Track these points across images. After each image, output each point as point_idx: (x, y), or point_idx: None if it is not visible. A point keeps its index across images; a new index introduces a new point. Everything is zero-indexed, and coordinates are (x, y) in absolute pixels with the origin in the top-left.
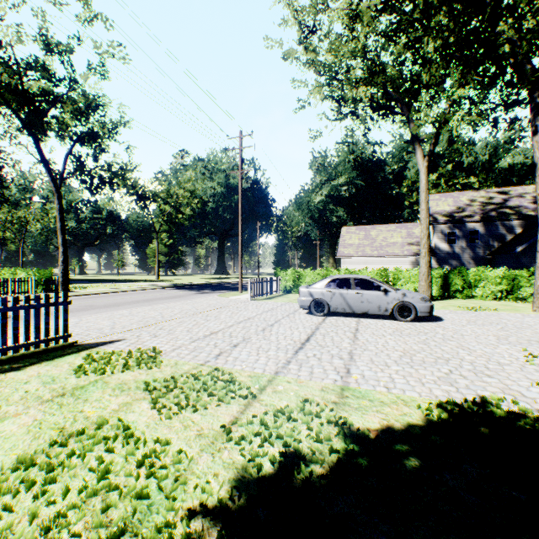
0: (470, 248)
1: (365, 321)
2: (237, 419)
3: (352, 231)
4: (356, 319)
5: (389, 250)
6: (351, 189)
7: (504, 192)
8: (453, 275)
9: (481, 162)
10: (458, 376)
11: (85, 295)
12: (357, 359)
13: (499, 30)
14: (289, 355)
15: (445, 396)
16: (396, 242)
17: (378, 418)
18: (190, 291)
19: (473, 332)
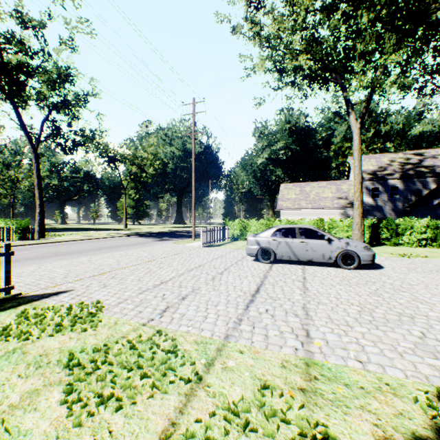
0: (391, 201)
1: (310, 268)
2: (173, 431)
3: (289, 187)
4: (301, 266)
5: (321, 203)
6: (287, 153)
7: (420, 154)
8: (382, 225)
9: (396, 130)
10: (437, 343)
11: (57, 242)
12: (314, 316)
13: (430, 0)
14: (239, 311)
15: (438, 377)
16: (327, 197)
17: (368, 424)
18: (150, 239)
19: (420, 281)
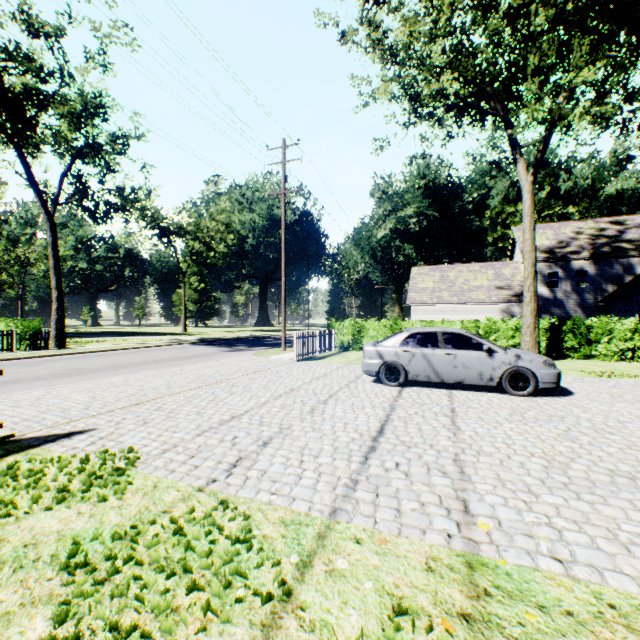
0: (576, 292)
1: (461, 395)
2: None
3: (425, 272)
4: (447, 392)
5: (472, 296)
6: (422, 222)
7: (619, 222)
8: (566, 328)
9: (582, 187)
10: None
11: (81, 353)
12: (473, 475)
13: None
14: (354, 466)
15: None
16: (481, 286)
17: None
18: (220, 348)
19: (633, 415)
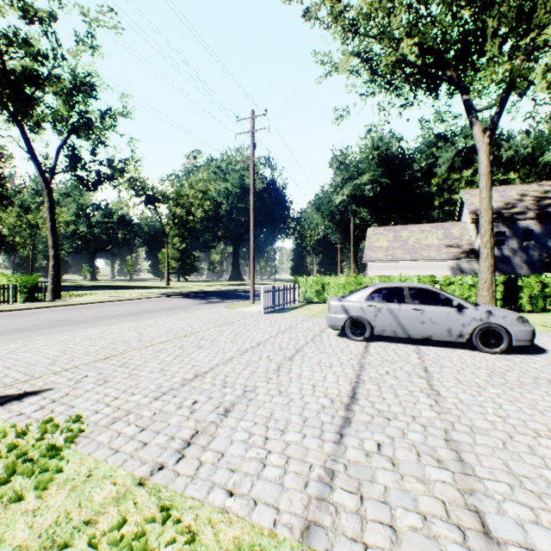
0: (522, 250)
1: (429, 351)
2: None
3: (379, 232)
4: (414, 347)
5: (424, 253)
6: (376, 188)
7: None
8: (521, 283)
9: (522, 155)
10: None
11: (72, 305)
12: (476, 466)
13: None
14: (327, 448)
15: None
16: (431, 244)
17: None
18: (195, 301)
19: None
